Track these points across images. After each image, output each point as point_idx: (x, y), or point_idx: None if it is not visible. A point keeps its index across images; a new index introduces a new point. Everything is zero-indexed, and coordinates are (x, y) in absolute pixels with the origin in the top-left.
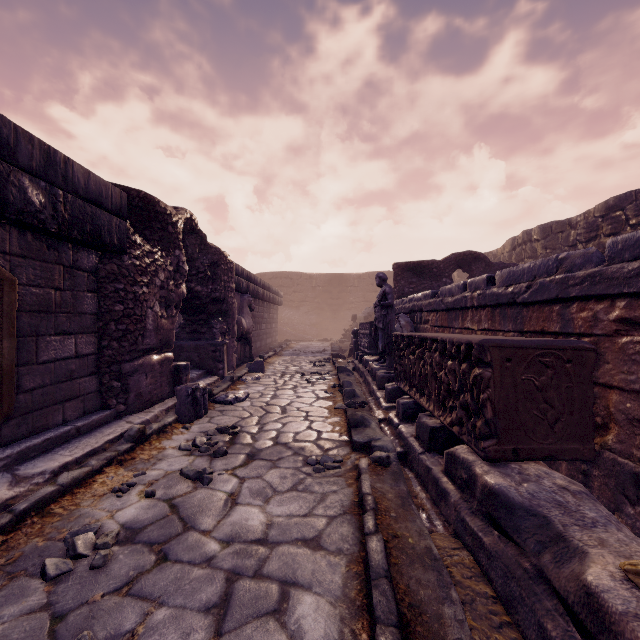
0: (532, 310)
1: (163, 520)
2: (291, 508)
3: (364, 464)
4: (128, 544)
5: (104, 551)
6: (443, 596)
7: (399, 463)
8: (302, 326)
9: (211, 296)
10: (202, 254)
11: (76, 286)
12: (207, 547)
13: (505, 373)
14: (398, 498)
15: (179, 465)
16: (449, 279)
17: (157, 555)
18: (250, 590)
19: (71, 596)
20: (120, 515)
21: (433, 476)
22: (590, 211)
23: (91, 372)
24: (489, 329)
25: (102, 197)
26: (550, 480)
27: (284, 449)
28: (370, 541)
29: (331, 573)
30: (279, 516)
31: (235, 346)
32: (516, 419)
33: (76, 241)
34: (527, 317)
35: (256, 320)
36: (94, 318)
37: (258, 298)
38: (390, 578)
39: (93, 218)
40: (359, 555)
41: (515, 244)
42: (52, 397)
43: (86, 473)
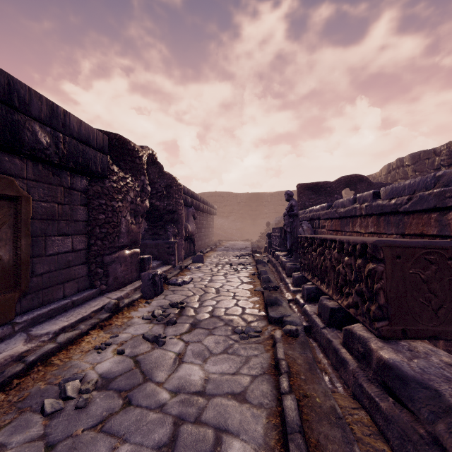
0: (412, 217)
1: (129, 372)
2: (223, 367)
3: (278, 335)
4: (103, 390)
5: (86, 395)
6: (348, 451)
7: (305, 335)
8: (230, 230)
9: (166, 209)
10: (160, 179)
11: (72, 201)
12: (160, 396)
13: (395, 268)
14: (306, 363)
15: (142, 330)
16: (339, 195)
17: (124, 400)
18: (191, 434)
19: (60, 429)
20: (99, 367)
21: (333, 347)
22: (451, 142)
23: (83, 262)
24: (375, 232)
25: (90, 138)
26: (437, 357)
27: (218, 320)
28: (285, 400)
29: (254, 423)
30: (214, 373)
31: (183, 244)
32: (405, 305)
33: (72, 170)
34: (408, 223)
35: (198, 226)
36: (85, 224)
37: (199, 210)
38: (303, 433)
39: (84, 153)
40: (276, 409)
41: (390, 169)
42: (56, 279)
43: (77, 334)
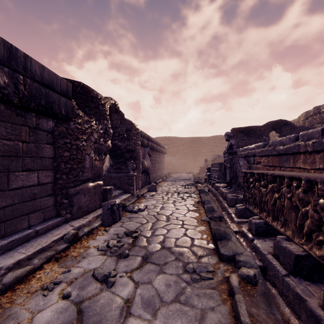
0: None
1: None
2: None
3: (235, 281)
4: None
5: None
6: None
7: (265, 281)
8: (177, 165)
9: (126, 148)
10: (121, 124)
11: (38, 140)
12: None
13: None
14: None
15: (95, 264)
16: (267, 137)
17: None
18: None
19: None
20: (38, 318)
21: (310, 309)
22: None
23: (49, 194)
24: None
25: (53, 84)
26: None
27: (168, 253)
28: None
29: None
30: None
31: (140, 176)
32: None
33: (36, 111)
34: None
35: (152, 162)
36: (51, 160)
37: (153, 150)
38: None
39: (47, 96)
40: None
41: (308, 115)
42: (20, 211)
43: (27, 271)
